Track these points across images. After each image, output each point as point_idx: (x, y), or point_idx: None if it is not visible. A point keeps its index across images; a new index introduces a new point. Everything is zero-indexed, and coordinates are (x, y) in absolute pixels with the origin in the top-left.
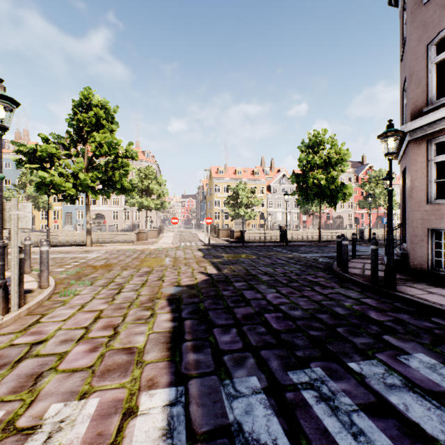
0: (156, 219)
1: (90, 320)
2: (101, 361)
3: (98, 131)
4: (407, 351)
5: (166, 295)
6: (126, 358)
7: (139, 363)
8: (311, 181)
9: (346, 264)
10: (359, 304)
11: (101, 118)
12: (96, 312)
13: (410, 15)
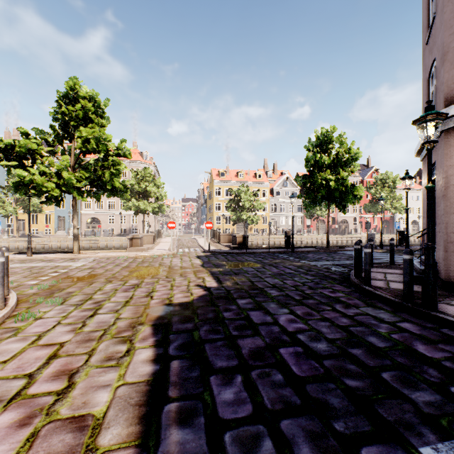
0: (155, 223)
1: (41, 361)
2: (29, 448)
3: (86, 126)
4: None
5: (152, 319)
6: (71, 441)
7: (88, 452)
8: (319, 183)
9: (369, 276)
10: (397, 332)
11: (90, 112)
12: (53, 347)
13: None
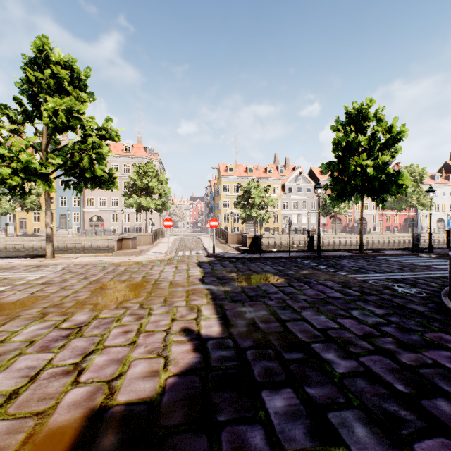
0: (160, 222)
1: None
2: None
3: None
4: None
5: None
6: None
7: None
8: (352, 170)
9: None
10: None
11: (65, 82)
12: None
13: None
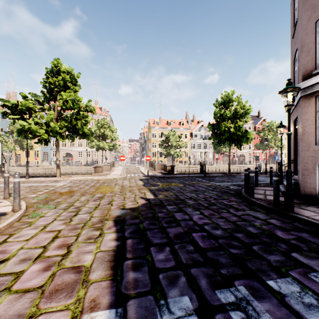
0: (110, 157)
1: (49, 239)
2: (52, 280)
3: (65, 91)
4: (315, 268)
5: (113, 217)
6: (74, 277)
7: (85, 282)
8: (223, 129)
9: (253, 191)
10: (266, 224)
11: (67, 81)
12: (55, 232)
13: (302, 0)
